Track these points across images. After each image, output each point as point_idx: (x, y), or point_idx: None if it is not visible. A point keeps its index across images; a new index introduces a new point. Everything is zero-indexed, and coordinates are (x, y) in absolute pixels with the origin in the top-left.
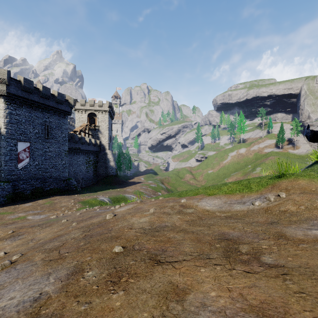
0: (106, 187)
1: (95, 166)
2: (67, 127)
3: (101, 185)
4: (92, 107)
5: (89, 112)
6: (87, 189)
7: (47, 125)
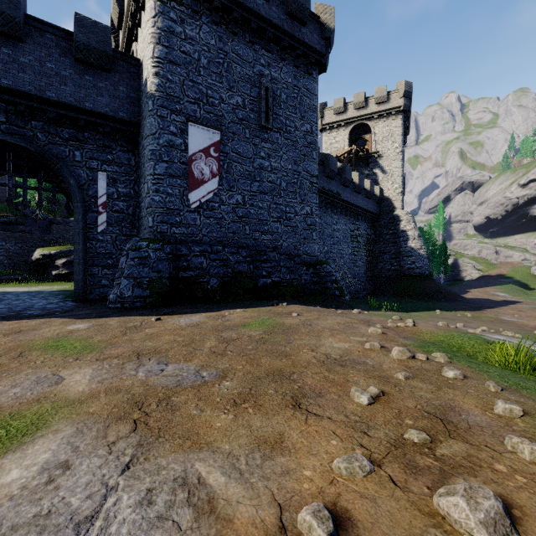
0: (413, 302)
1: (369, 251)
2: (315, 106)
3: (392, 297)
4: (360, 109)
5: (352, 125)
6: (360, 303)
7: (265, 88)
